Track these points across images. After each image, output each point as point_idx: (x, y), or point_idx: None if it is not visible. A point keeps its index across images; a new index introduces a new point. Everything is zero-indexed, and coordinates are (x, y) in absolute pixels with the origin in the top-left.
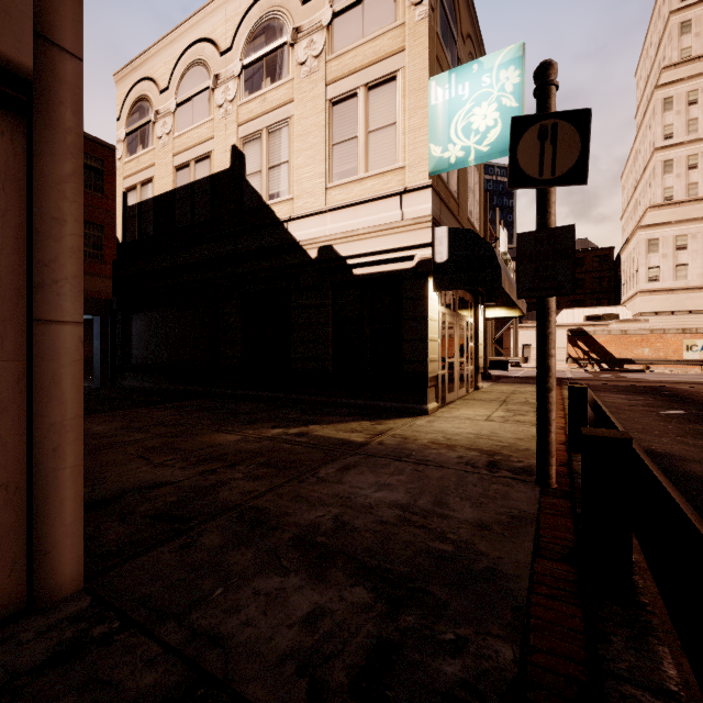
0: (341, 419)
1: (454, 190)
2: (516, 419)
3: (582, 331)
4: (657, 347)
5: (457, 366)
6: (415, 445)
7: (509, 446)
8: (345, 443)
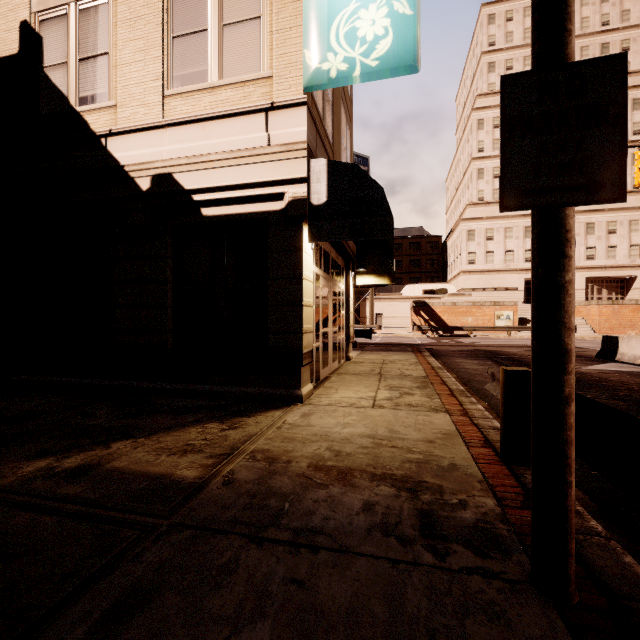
0: (176, 420)
1: (329, 132)
2: (406, 401)
3: (424, 302)
4: (477, 316)
5: (331, 336)
6: (288, 478)
7: (426, 461)
8: (160, 489)
